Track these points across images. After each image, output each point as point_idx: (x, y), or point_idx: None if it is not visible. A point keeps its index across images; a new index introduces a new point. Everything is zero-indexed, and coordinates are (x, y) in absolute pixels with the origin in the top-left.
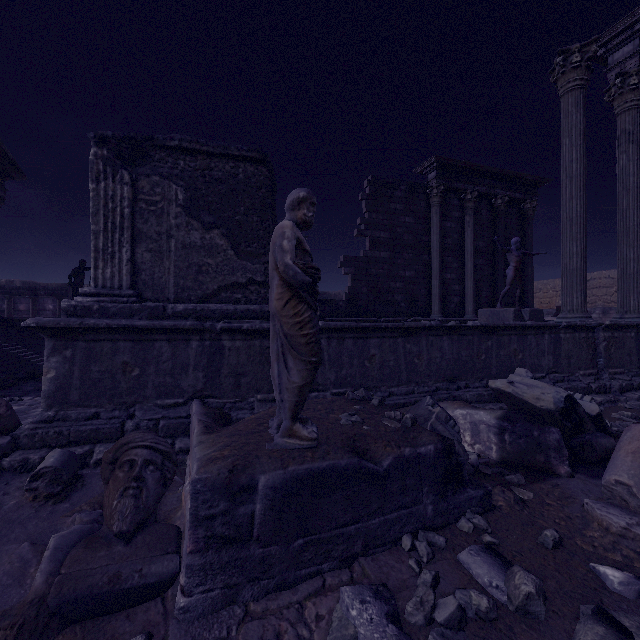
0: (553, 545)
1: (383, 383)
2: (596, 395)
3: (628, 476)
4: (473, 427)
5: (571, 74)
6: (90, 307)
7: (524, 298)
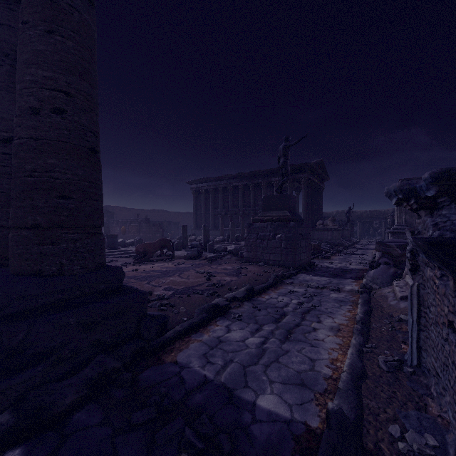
0: None
1: None
2: None
3: None
4: None
5: None
6: (397, 228)
7: None
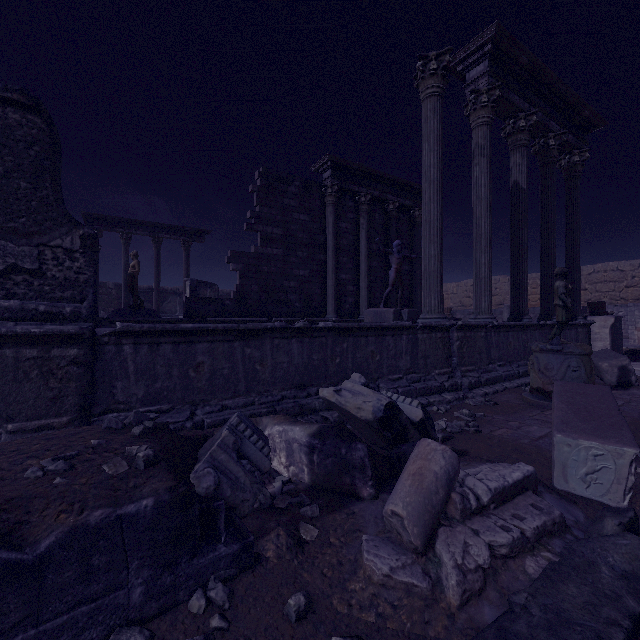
0: (297, 617)
1: (214, 395)
2: (448, 393)
3: (403, 505)
4: (288, 446)
5: (429, 80)
6: None
7: (414, 300)
